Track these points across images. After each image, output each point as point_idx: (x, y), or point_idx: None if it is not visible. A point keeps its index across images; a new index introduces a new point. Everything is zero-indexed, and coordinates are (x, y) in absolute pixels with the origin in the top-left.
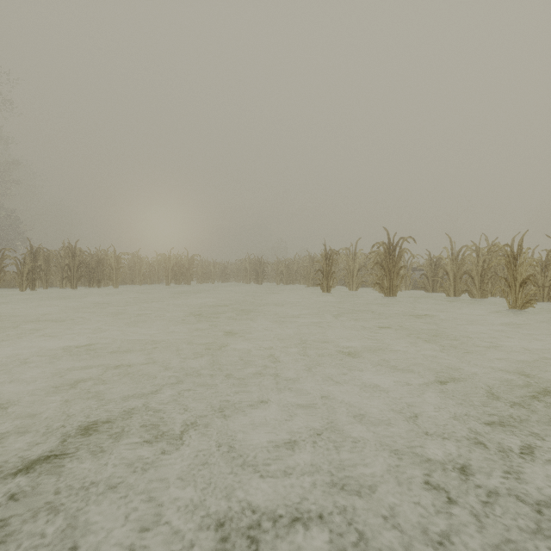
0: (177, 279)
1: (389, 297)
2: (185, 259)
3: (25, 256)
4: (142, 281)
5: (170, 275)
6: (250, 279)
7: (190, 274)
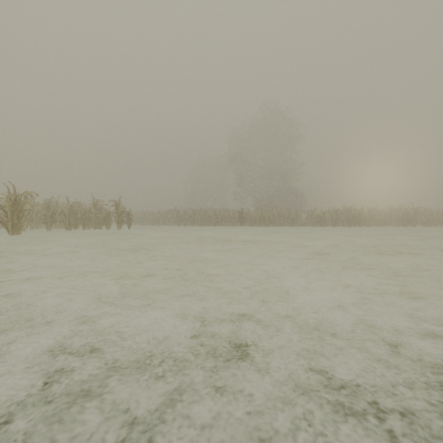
0: (405, 223)
1: None
2: (411, 210)
3: (333, 213)
4: (380, 224)
5: (400, 221)
6: None
7: (415, 220)
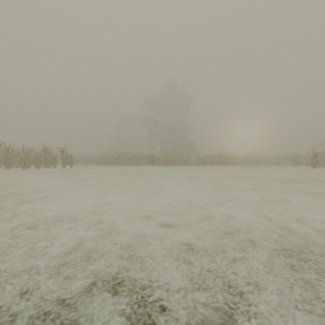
0: (253, 163)
1: None
2: (256, 156)
3: (211, 157)
4: (239, 164)
5: (250, 162)
6: (290, 164)
7: (259, 161)
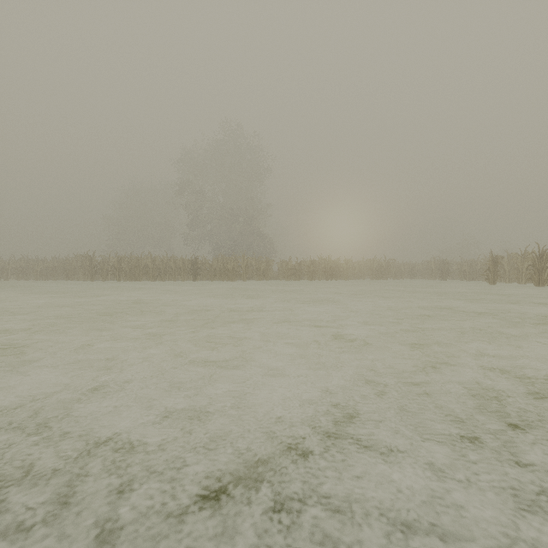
0: (378, 276)
1: (538, 287)
2: (383, 262)
3: (310, 264)
4: (356, 277)
5: (374, 273)
6: (435, 276)
7: (387, 272)
